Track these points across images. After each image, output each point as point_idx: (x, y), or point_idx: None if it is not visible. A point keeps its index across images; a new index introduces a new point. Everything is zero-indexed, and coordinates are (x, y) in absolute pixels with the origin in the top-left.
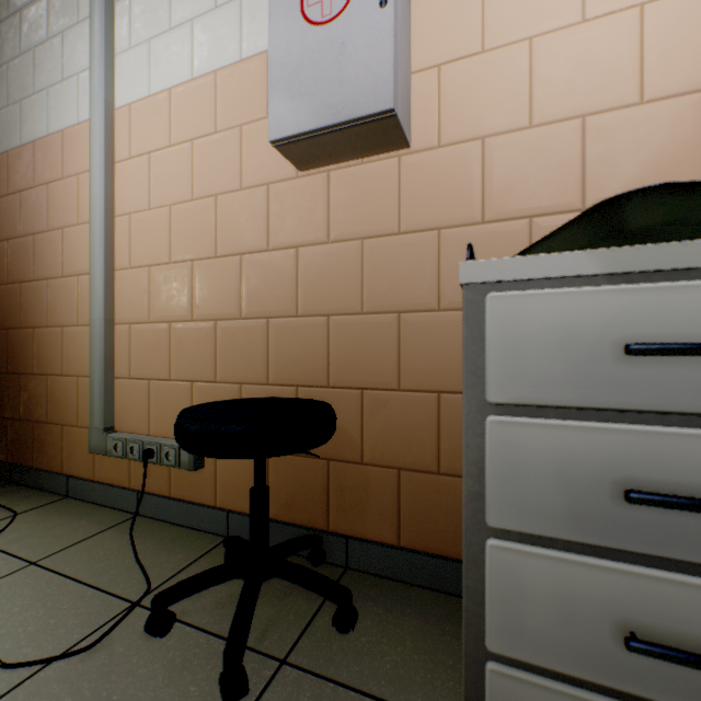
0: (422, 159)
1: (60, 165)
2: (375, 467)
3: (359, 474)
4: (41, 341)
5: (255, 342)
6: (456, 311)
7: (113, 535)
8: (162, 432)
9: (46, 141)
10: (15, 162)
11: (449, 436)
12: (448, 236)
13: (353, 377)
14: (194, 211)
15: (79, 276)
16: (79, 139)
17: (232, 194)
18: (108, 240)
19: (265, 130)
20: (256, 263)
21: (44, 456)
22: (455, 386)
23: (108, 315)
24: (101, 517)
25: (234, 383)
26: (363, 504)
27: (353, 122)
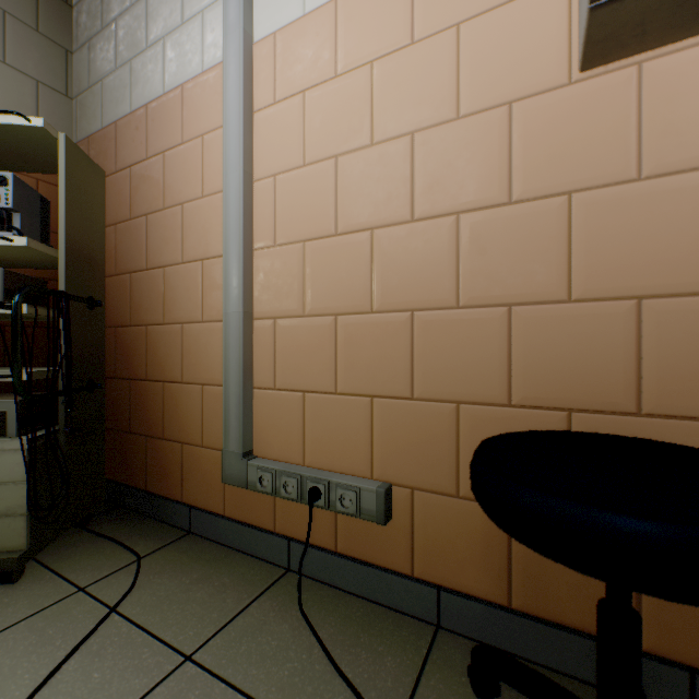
0: None
1: (179, 128)
2: None
3: None
4: (154, 341)
5: (484, 341)
6: None
7: (273, 606)
8: (323, 462)
9: (161, 102)
10: (124, 133)
11: None
12: None
13: (696, 400)
14: (374, 160)
15: (203, 261)
16: (203, 92)
17: (441, 127)
18: (246, 211)
19: (504, 23)
20: (487, 224)
21: (158, 478)
22: None
23: (246, 308)
24: (243, 571)
25: (445, 402)
26: None
27: None
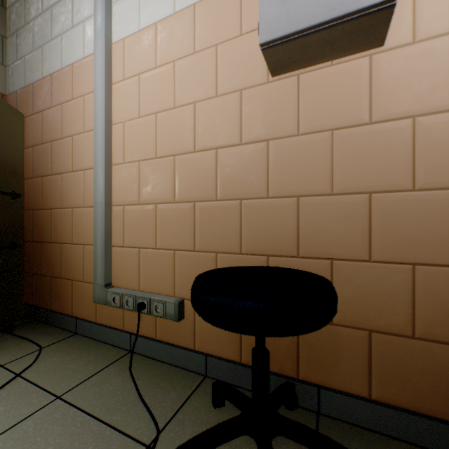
0: (394, 55)
1: (70, 90)
2: (344, 327)
3: (329, 333)
4: (56, 218)
5: (229, 219)
6: (432, 191)
7: (115, 370)
8: (149, 288)
9: (60, 73)
10: (38, 90)
11: (425, 304)
12: (424, 122)
13: (322, 249)
14: (176, 117)
15: (84, 170)
16: (84, 69)
17: (209, 100)
18: (107, 142)
19: (238, 46)
20: (230, 155)
21: (58, 302)
22: (431, 259)
23: (107, 199)
24: (103, 353)
25: (211, 252)
26: (332, 359)
27: (347, 16)
